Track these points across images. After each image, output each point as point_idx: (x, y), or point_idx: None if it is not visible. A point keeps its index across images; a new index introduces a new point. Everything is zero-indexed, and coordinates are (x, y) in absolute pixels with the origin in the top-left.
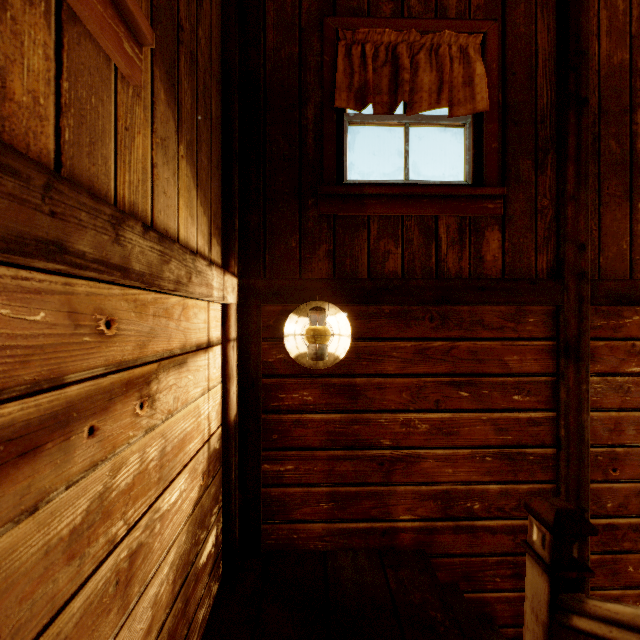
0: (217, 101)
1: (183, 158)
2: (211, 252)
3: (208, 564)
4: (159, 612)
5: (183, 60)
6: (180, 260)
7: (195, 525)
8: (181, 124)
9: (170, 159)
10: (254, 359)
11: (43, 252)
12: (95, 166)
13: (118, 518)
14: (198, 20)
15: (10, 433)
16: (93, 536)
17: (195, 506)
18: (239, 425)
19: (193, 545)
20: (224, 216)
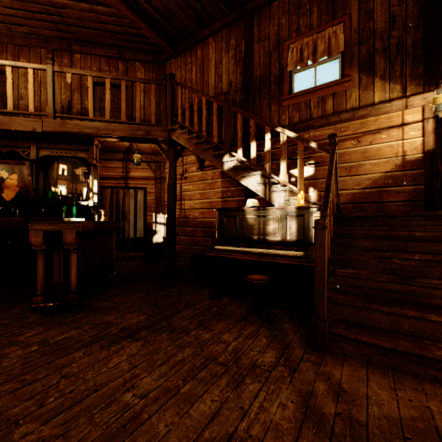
0: (415, 34)
1: (377, 81)
2: (406, 93)
3: (402, 197)
4: (362, 185)
5: (377, 57)
6: (363, 111)
7: (388, 178)
8: (376, 74)
9: (368, 88)
10: (439, 123)
11: (325, 125)
12: (340, 108)
13: (346, 159)
14: (391, 32)
15: (327, 143)
16: (340, 159)
17: (388, 172)
18: (437, 154)
19: (386, 182)
20: (423, 72)
